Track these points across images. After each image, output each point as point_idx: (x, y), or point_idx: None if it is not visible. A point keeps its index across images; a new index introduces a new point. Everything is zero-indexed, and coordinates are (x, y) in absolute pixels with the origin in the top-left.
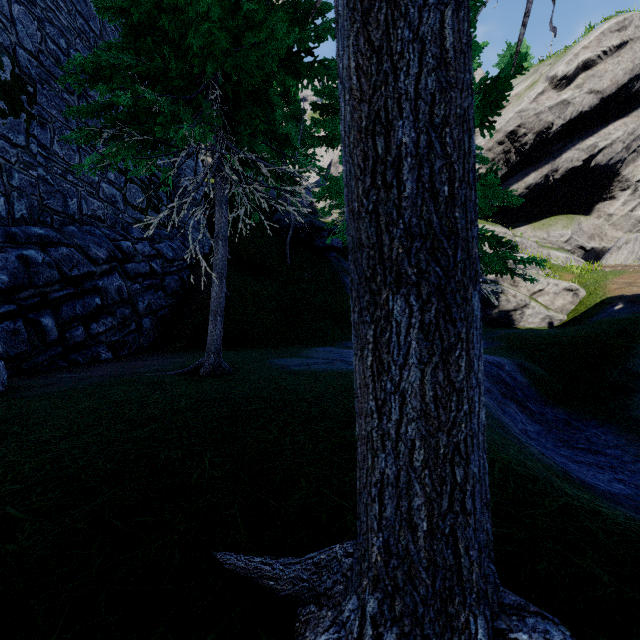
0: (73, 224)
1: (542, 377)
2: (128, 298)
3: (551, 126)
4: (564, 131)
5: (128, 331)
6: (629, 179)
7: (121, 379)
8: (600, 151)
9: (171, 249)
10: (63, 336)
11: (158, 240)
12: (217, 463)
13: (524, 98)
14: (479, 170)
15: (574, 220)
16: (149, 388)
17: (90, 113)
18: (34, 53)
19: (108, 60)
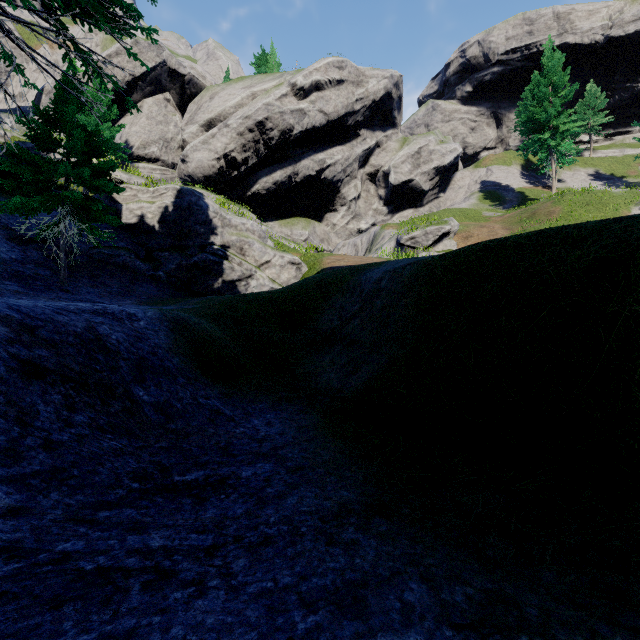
0: None
1: (212, 340)
2: None
3: (293, 129)
4: (303, 139)
5: None
6: (346, 197)
7: None
8: (328, 167)
9: None
10: None
11: None
12: None
13: (271, 94)
14: (232, 153)
15: (311, 224)
16: None
17: None
18: None
19: None
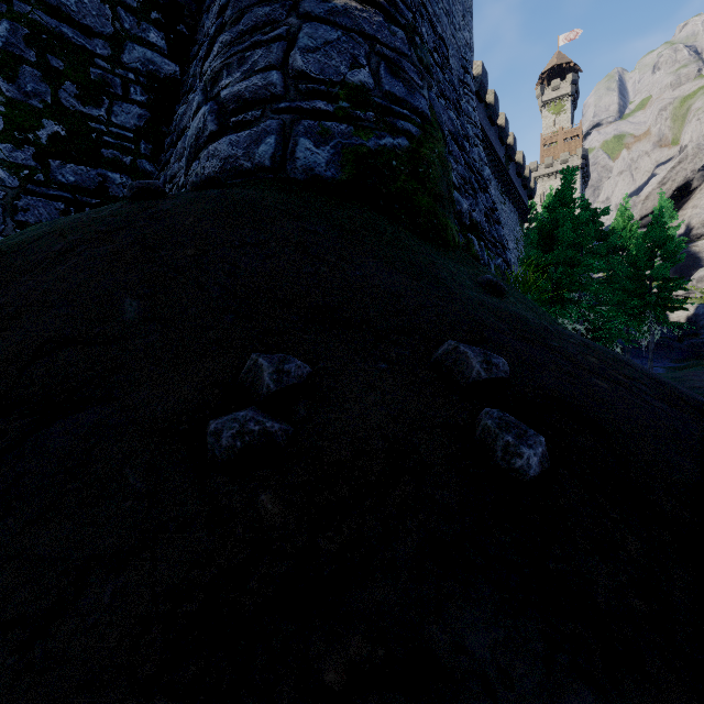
0: None
1: None
2: None
3: None
4: None
5: None
6: None
7: None
8: None
9: None
10: None
11: None
12: None
13: None
14: None
15: None
16: None
17: None
18: None
19: None
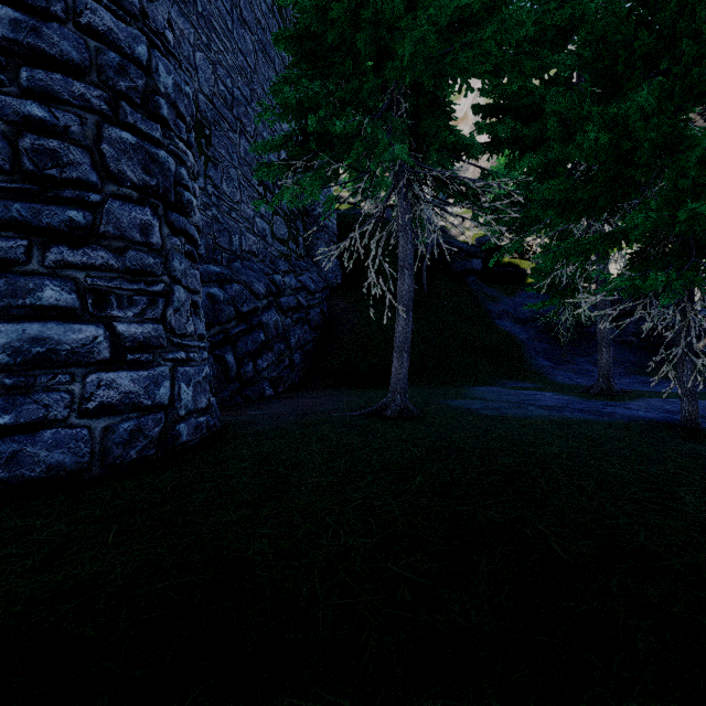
0: (236, 260)
1: None
2: (282, 333)
3: None
4: None
5: (282, 367)
6: None
7: (313, 419)
8: None
9: (312, 281)
10: (238, 372)
11: (299, 272)
12: (561, 534)
13: None
14: None
15: None
16: (355, 430)
17: (273, 147)
18: (209, 97)
19: (313, 89)
